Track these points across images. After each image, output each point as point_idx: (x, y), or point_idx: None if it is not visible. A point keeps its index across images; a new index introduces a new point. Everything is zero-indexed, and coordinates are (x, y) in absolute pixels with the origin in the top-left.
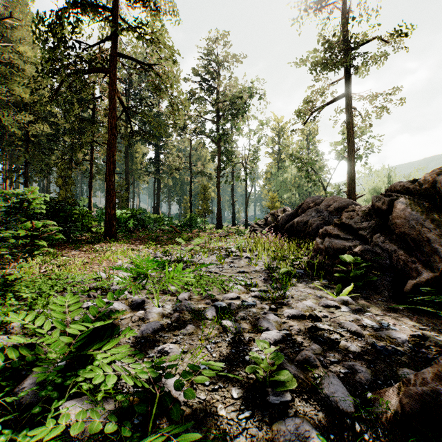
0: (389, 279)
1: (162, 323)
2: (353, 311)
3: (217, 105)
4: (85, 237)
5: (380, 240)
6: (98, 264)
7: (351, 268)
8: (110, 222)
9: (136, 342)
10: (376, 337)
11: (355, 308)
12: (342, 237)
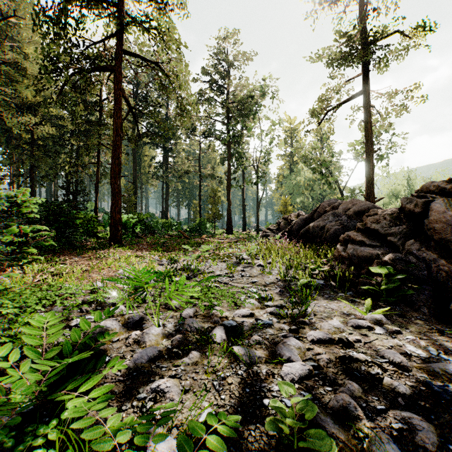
0: (427, 293)
1: (160, 349)
2: (390, 333)
3: (227, 105)
4: (90, 243)
5: (415, 248)
6: (98, 273)
7: (381, 279)
8: (115, 226)
9: (126, 376)
10: (428, 371)
11: (392, 329)
12: (368, 244)
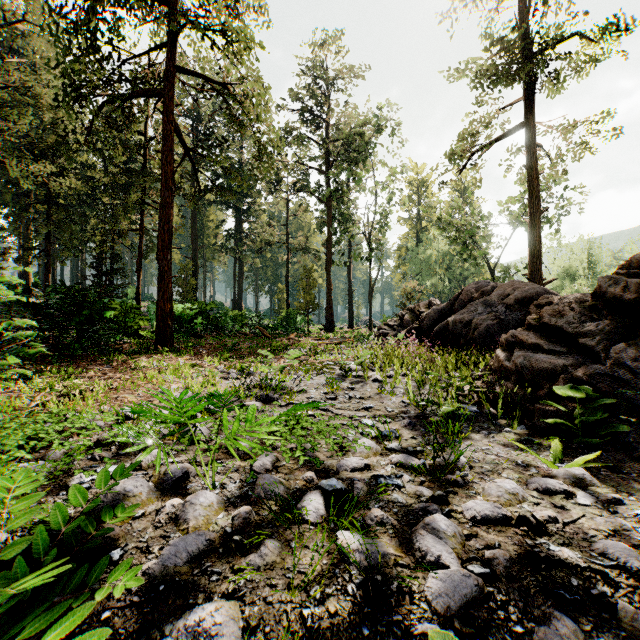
0: None
1: (211, 537)
2: (602, 503)
3: (326, 146)
4: (128, 345)
5: (627, 356)
6: (132, 392)
7: (573, 406)
8: (163, 321)
9: (146, 592)
10: None
11: (606, 497)
12: (546, 349)
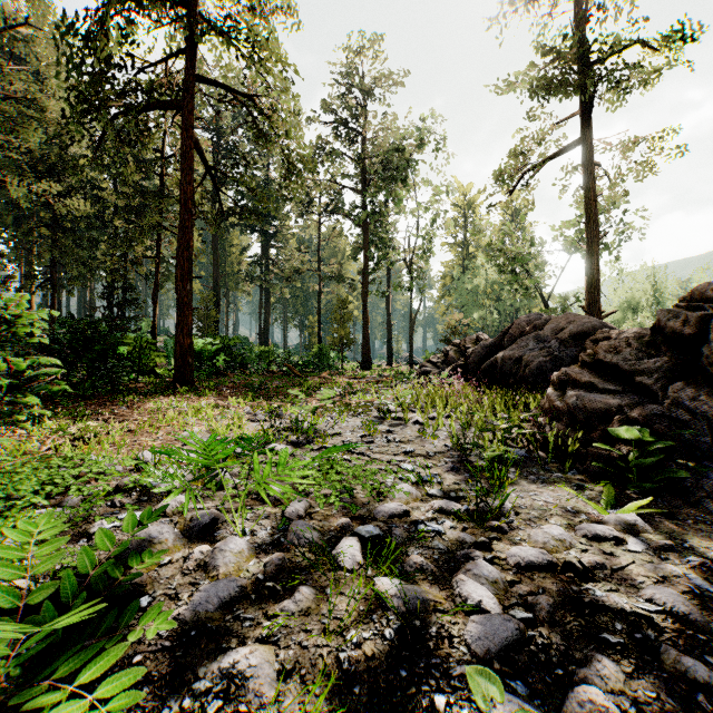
0: (712, 475)
1: (243, 583)
2: (654, 550)
3: (362, 164)
4: (143, 384)
5: (686, 395)
6: (150, 435)
7: (628, 450)
8: (183, 358)
9: (177, 638)
10: None
11: (658, 543)
12: (601, 388)
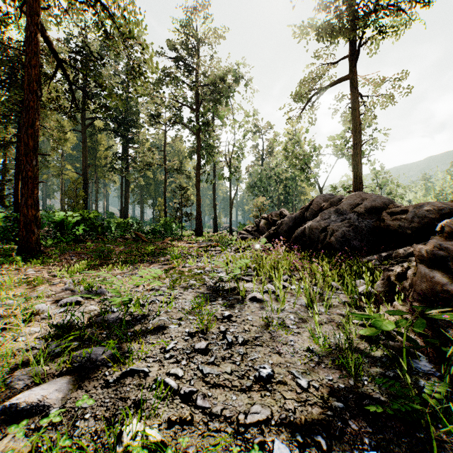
0: None
1: None
2: None
3: (196, 87)
4: None
5: None
6: None
7: None
8: (27, 228)
9: None
10: None
11: None
12: None
